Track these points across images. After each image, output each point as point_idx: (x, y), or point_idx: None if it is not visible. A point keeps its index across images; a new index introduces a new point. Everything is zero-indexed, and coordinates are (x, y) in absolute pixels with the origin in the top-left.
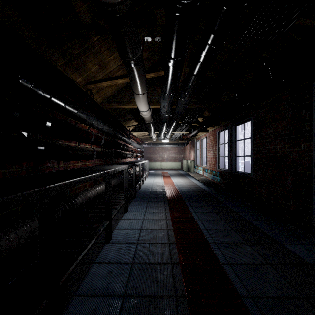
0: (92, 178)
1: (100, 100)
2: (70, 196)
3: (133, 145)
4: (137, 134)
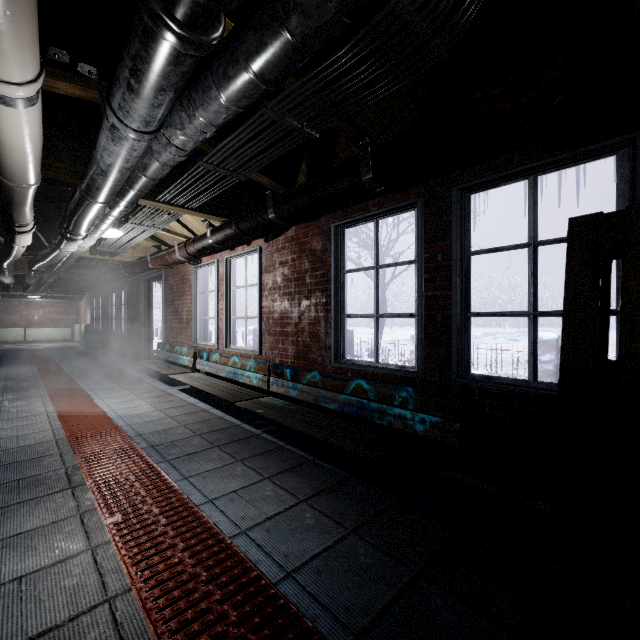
0: None
1: None
2: None
3: None
4: None
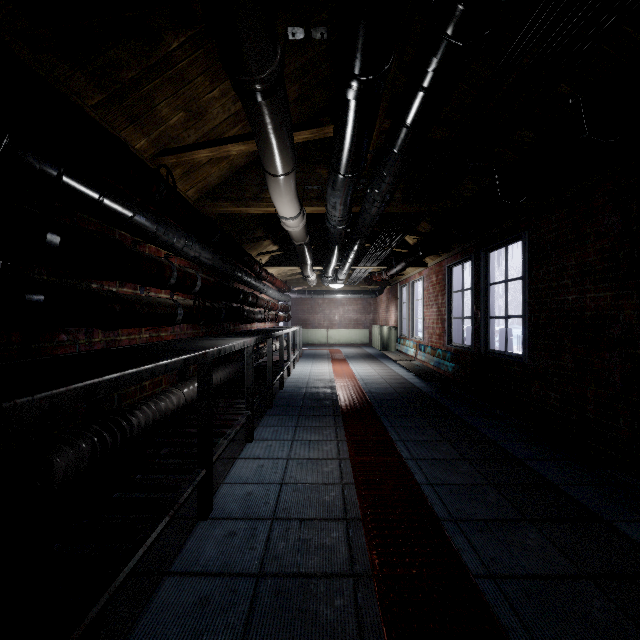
0: (159, 372)
1: (194, 193)
2: (117, 410)
3: (268, 295)
4: (277, 272)
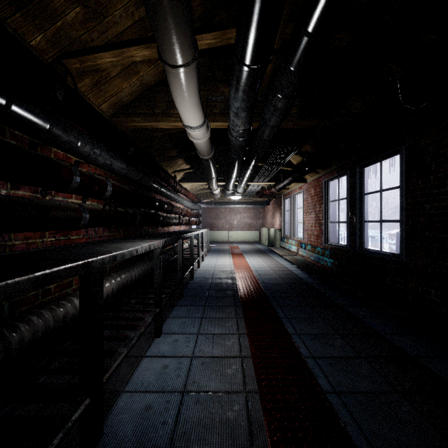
0: None
1: (107, 108)
2: None
3: (182, 205)
4: (190, 187)
